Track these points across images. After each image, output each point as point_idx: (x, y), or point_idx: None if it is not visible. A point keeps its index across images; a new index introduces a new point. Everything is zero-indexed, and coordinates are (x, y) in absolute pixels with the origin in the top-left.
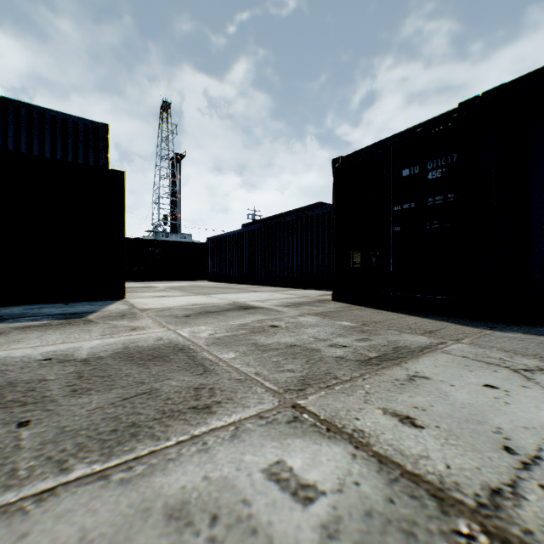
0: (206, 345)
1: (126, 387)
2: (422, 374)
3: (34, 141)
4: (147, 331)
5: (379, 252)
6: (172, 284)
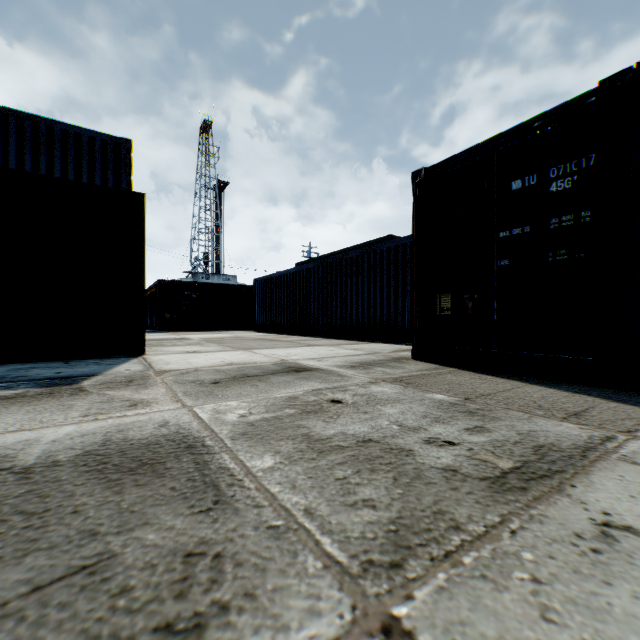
0: (230, 438)
1: (57, 546)
2: (620, 518)
3: (41, 161)
4: (151, 408)
5: (477, 295)
6: (210, 335)
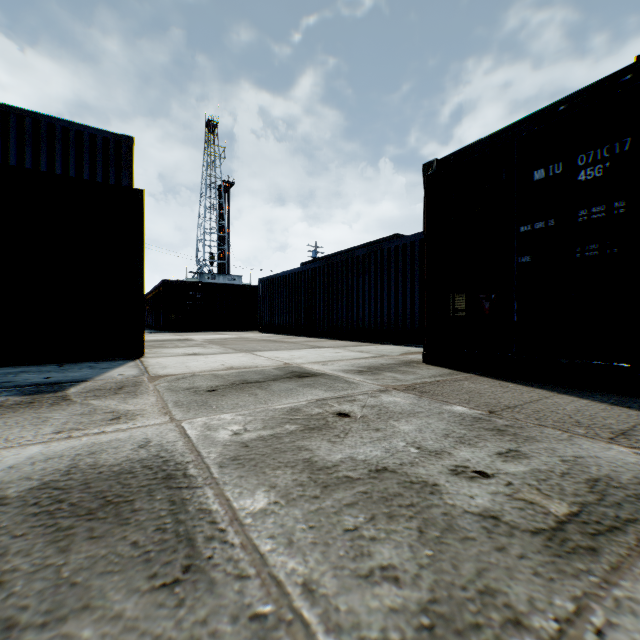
0: (218, 464)
1: None
2: None
3: (41, 159)
4: (135, 422)
5: (495, 295)
6: (213, 336)
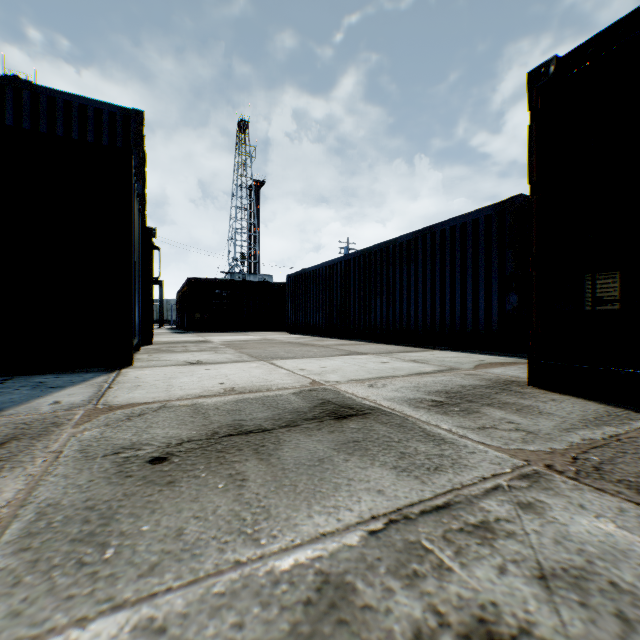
0: None
1: None
2: None
3: None
4: None
5: None
6: (236, 337)
